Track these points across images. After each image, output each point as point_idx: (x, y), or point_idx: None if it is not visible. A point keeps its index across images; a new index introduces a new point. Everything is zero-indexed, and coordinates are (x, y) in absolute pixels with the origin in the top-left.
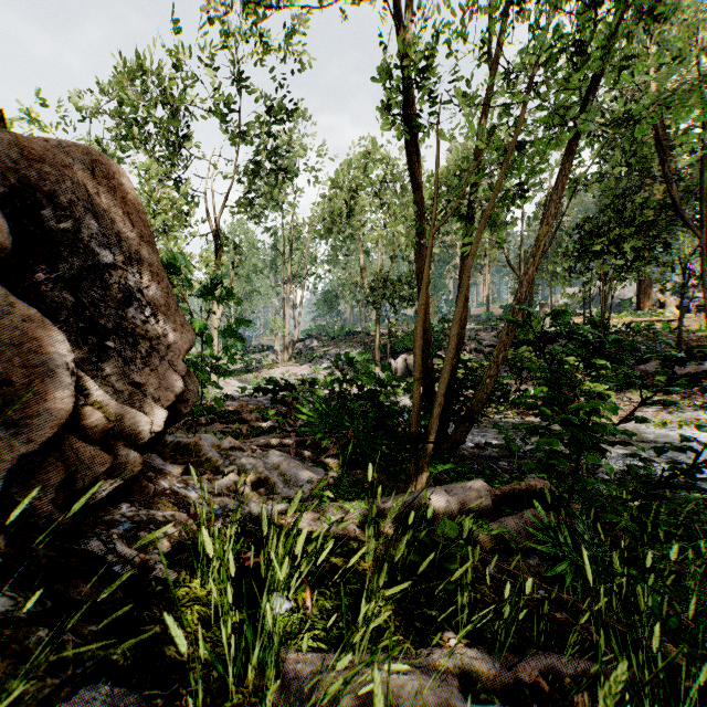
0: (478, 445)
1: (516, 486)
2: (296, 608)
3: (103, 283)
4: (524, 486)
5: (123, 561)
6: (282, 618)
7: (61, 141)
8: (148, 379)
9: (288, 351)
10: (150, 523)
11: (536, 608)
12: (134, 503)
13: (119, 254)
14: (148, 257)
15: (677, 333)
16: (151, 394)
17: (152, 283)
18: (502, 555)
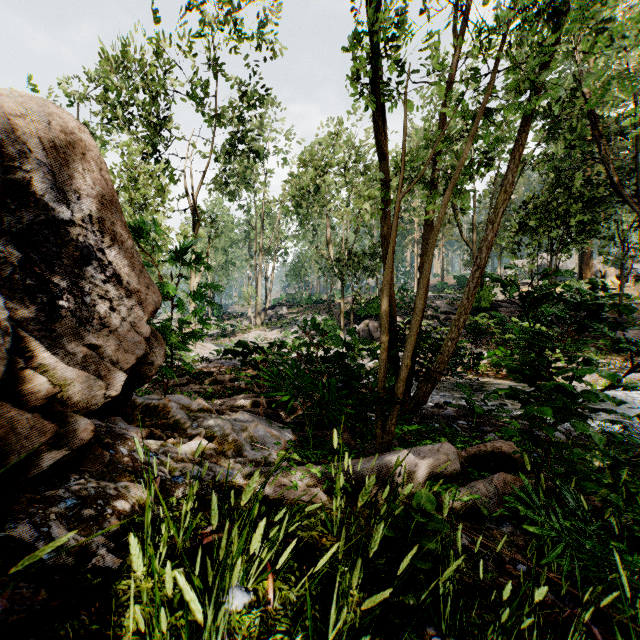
0: (438, 405)
1: (482, 448)
2: (256, 601)
3: (58, 239)
4: (489, 448)
5: (56, 548)
6: (238, 616)
7: (14, 91)
8: (106, 341)
9: (261, 318)
10: (99, 497)
11: (519, 587)
12: (84, 474)
13: (79, 212)
14: (111, 217)
15: (618, 300)
16: (109, 357)
17: (115, 243)
18: (473, 522)
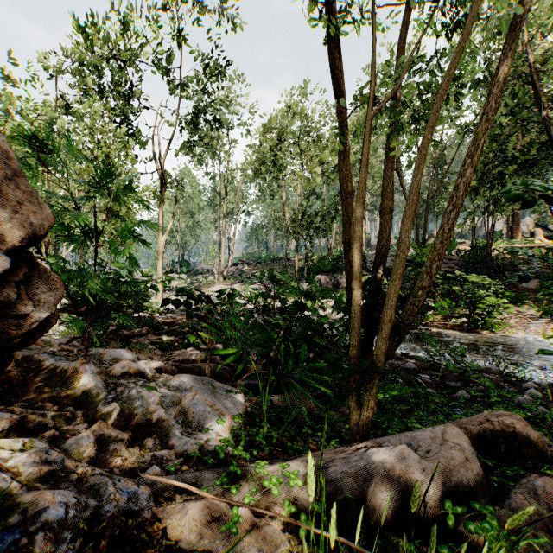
0: (395, 356)
1: (487, 425)
2: None
3: None
4: (494, 424)
5: None
6: None
7: None
8: None
9: (224, 273)
10: None
11: None
12: None
13: None
14: None
15: (552, 256)
16: None
17: None
18: None
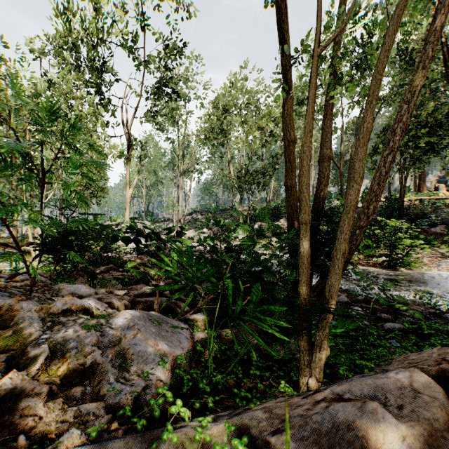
0: None
1: (444, 366)
2: None
3: None
4: None
5: None
6: None
7: None
8: None
9: (181, 221)
10: None
11: None
12: None
13: None
14: None
15: None
16: None
17: None
18: None
